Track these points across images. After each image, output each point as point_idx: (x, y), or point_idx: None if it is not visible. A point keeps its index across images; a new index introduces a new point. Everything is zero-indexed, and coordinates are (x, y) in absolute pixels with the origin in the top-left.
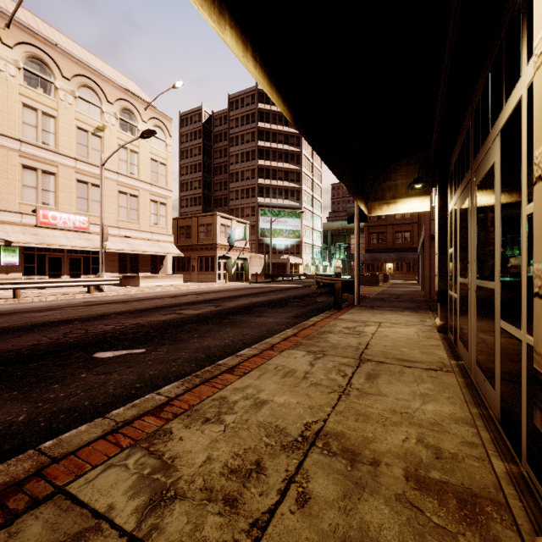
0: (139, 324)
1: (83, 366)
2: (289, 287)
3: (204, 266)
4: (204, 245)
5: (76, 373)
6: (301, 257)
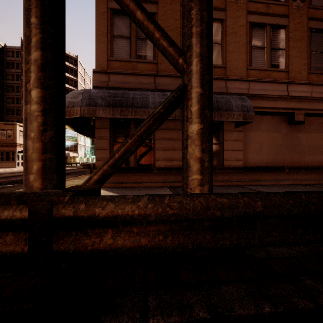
0: (0, 181)
1: (2, 187)
2: (70, 169)
3: (5, 157)
4: (5, 143)
5: (3, 188)
6: (78, 153)
